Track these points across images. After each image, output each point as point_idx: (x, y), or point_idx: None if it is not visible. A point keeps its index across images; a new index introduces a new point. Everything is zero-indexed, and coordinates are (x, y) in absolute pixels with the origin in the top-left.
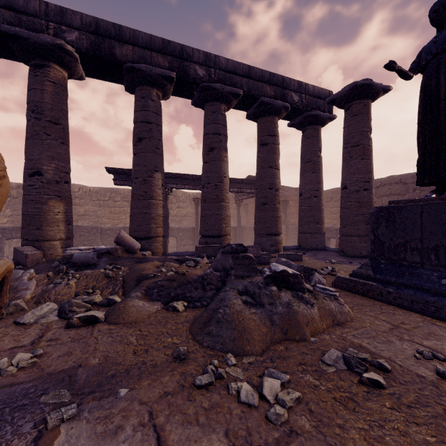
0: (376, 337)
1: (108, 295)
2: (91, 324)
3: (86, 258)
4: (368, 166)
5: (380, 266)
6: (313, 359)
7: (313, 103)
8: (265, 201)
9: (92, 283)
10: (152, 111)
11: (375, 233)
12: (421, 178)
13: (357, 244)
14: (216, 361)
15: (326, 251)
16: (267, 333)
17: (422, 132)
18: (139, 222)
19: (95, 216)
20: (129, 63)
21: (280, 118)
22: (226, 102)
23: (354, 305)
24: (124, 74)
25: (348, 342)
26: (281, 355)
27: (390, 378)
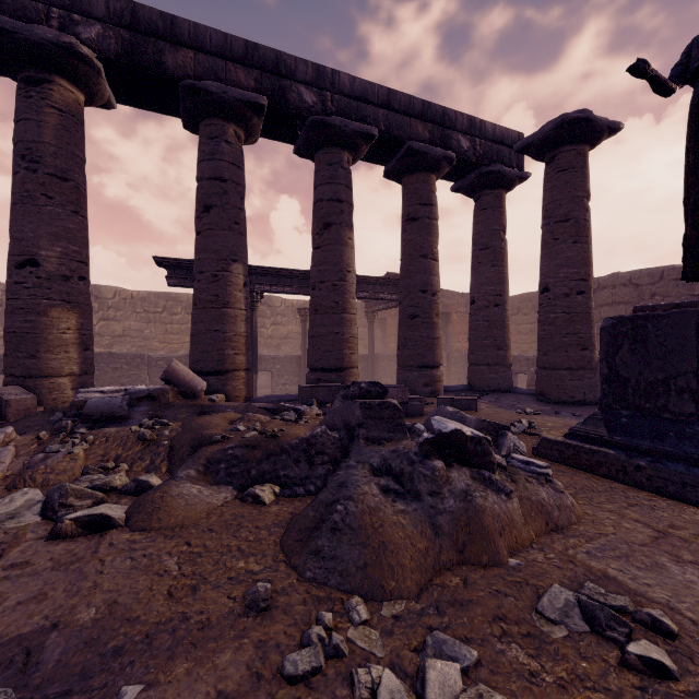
0: (631, 556)
1: (141, 473)
2: (99, 531)
3: (110, 407)
4: (584, 254)
5: (619, 421)
6: (519, 606)
7: (494, 152)
8: (415, 312)
9: (115, 452)
10: (228, 160)
11: (610, 362)
12: (693, 265)
13: (566, 382)
14: (328, 614)
15: (514, 393)
16: (428, 551)
17: (694, 186)
18: (205, 346)
19: (141, 338)
20: (188, 80)
21: (439, 177)
22: (352, 148)
23: (577, 490)
24: (180, 99)
25: (580, 568)
26: (456, 598)
27: (681, 653)
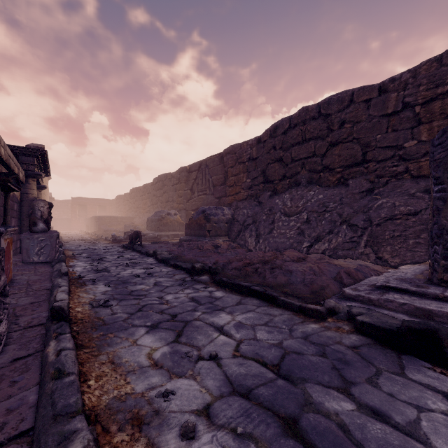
0: None
1: None
2: None
3: None
4: None
5: None
6: None
7: None
8: None
9: None
10: None
11: None
12: None
13: None
14: None
15: None
16: None
17: None
18: None
19: None
20: None
21: None
22: None
23: None
24: None
25: None
26: None
27: None
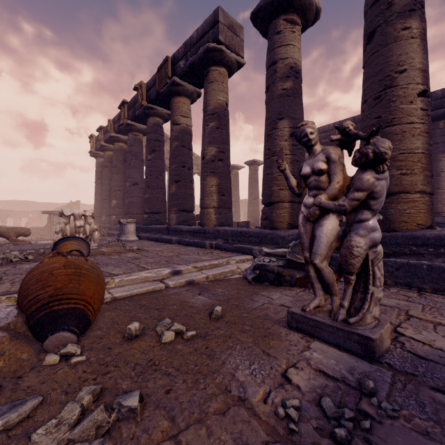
0: None
1: None
2: None
3: None
4: None
5: None
6: None
7: None
8: None
9: None
10: None
11: None
12: None
13: None
14: None
15: None
16: None
17: None
18: None
19: None
20: None
21: None
22: (444, 118)
23: None
24: None
25: None
26: None
27: None
